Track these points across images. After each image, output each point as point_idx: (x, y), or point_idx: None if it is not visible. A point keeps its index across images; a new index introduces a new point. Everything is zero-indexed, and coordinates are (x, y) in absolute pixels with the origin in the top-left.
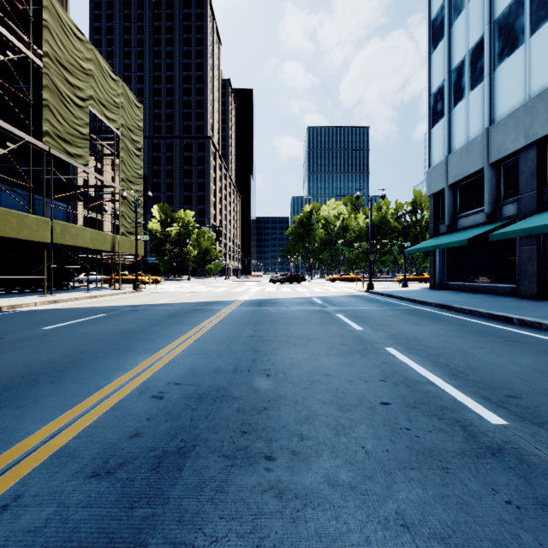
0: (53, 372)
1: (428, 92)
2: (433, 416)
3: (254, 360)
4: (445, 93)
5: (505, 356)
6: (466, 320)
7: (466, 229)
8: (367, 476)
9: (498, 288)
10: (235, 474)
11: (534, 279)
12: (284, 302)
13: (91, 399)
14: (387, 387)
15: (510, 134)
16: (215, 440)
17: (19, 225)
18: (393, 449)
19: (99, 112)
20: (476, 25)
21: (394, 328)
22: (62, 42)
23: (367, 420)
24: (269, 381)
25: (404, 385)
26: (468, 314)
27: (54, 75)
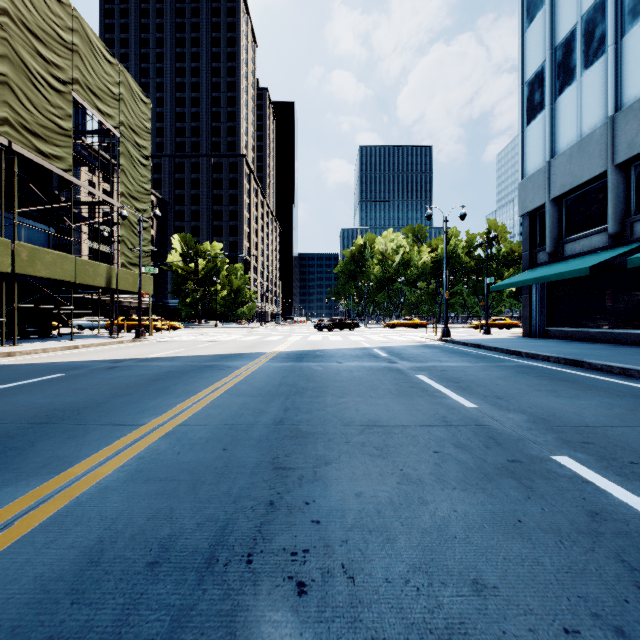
0: None
1: (521, 80)
2: None
3: (271, 507)
4: (547, 78)
5: None
6: (631, 386)
7: (577, 257)
8: None
9: (627, 336)
10: None
11: None
12: (334, 355)
13: None
14: None
15: None
16: None
17: None
18: None
19: (88, 102)
20: None
21: (528, 403)
22: None
23: None
24: (301, 632)
25: None
26: (620, 375)
27: (17, 43)
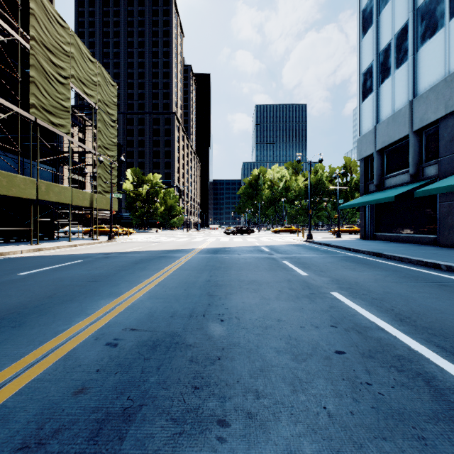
0: (17, 316)
1: (359, 72)
2: (392, 368)
3: (209, 305)
4: (374, 72)
5: (444, 301)
6: (398, 266)
7: (392, 188)
8: (335, 450)
9: (420, 239)
10: (183, 447)
11: (453, 230)
12: (236, 250)
13: (45, 347)
14: (339, 333)
15: (432, 105)
16: (164, 398)
17: (8, 184)
18: (358, 410)
19: (79, 89)
20: (401, 12)
21: (335, 273)
22: (47, 28)
23: (325, 373)
24: (223, 327)
25: (355, 332)
26: (399, 261)
27: (39, 56)
